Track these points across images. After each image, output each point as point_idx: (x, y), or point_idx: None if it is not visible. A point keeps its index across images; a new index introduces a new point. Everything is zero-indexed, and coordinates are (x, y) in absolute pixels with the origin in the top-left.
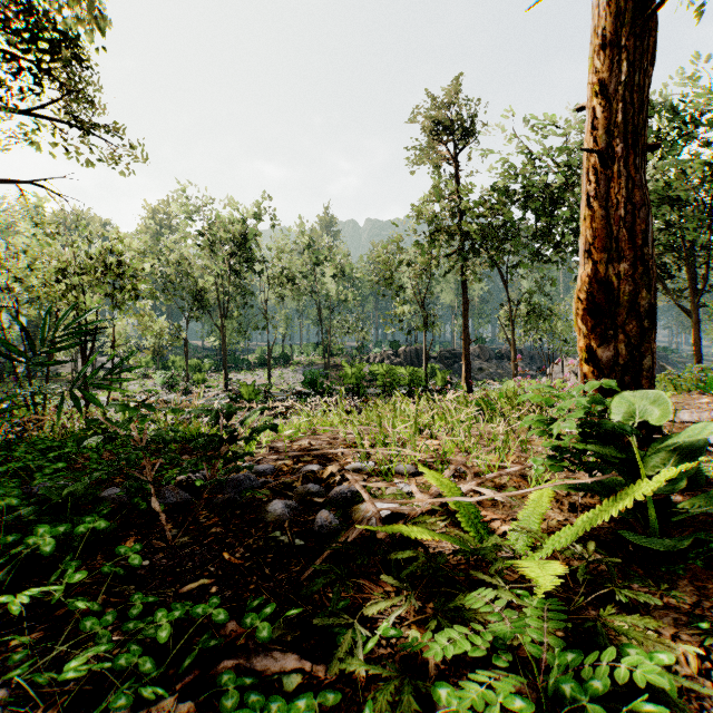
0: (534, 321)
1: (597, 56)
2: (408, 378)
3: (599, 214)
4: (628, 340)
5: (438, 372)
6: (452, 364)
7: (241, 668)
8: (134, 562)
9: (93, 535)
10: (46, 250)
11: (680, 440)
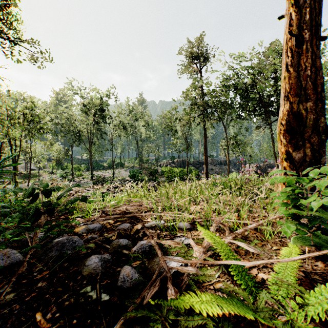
0: (237, 146)
1: None
2: (179, 173)
3: (293, 75)
4: (312, 147)
5: (193, 170)
6: (199, 167)
7: None
8: None
9: None
10: None
11: None
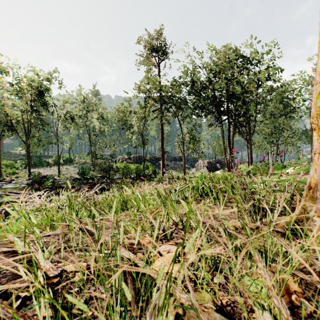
0: (192, 143)
1: None
2: (135, 169)
3: None
4: None
5: (150, 166)
6: (155, 163)
7: None
8: None
9: None
10: None
11: None
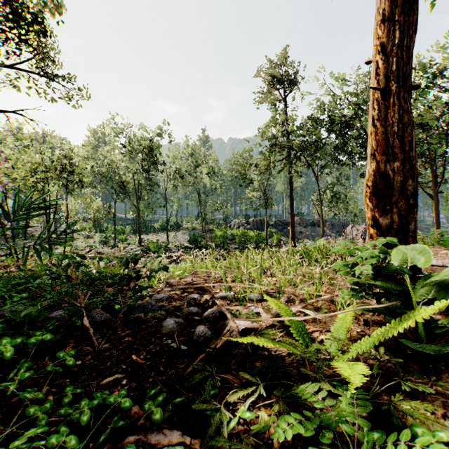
0: (334, 202)
1: (379, 27)
2: (255, 238)
3: (381, 130)
4: (400, 212)
5: (274, 234)
6: (283, 229)
7: (140, 442)
8: (69, 362)
9: (43, 343)
10: (23, 155)
11: (440, 278)
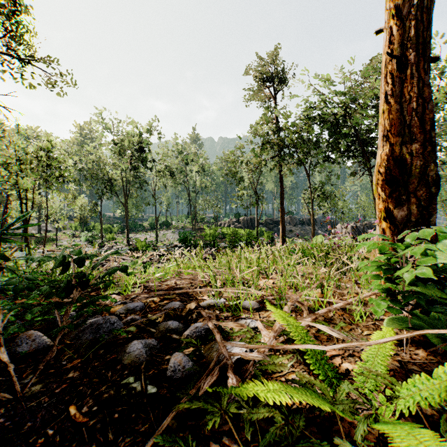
0: (325, 200)
1: None
2: (246, 236)
3: (395, 108)
4: (419, 202)
5: (265, 233)
6: (273, 228)
7: None
8: None
9: None
10: None
11: None
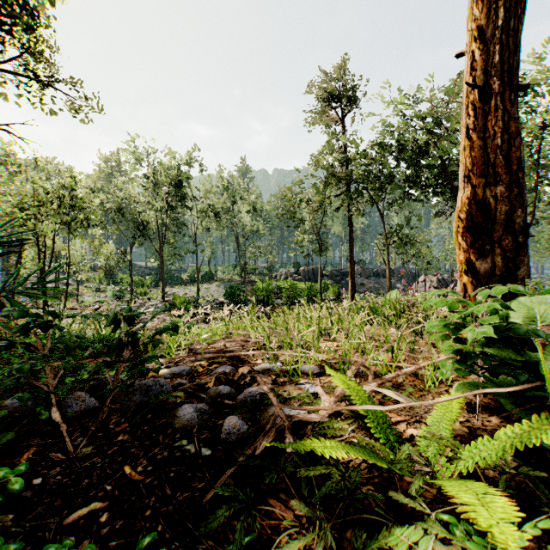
0: (404, 246)
1: (476, 6)
2: (306, 291)
3: (478, 144)
4: (504, 253)
5: (330, 286)
6: (341, 281)
7: None
8: (14, 486)
9: None
10: (10, 185)
11: None
